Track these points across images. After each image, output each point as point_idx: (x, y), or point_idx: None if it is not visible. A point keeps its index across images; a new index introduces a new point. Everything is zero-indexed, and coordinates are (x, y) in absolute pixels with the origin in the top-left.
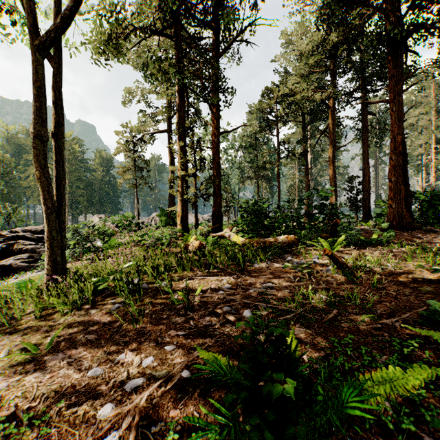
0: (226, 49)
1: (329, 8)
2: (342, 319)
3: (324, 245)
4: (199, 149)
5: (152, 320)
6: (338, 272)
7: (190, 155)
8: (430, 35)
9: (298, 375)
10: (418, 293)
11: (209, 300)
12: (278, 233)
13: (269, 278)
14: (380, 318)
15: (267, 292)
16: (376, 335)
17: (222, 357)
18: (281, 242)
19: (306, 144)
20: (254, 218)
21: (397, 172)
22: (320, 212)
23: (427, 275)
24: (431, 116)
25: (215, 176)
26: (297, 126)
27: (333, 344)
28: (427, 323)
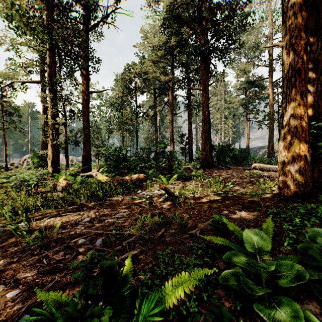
0: (94, 26)
1: (168, 21)
2: (166, 235)
3: (163, 180)
4: (70, 103)
5: (0, 266)
6: (169, 199)
7: (61, 106)
8: (221, 56)
9: (122, 296)
10: (211, 209)
11: (66, 235)
12: (134, 172)
13: (122, 208)
14: (189, 230)
15: (118, 221)
16: (185, 242)
17: (67, 290)
18: (135, 179)
19: (155, 109)
20: (115, 162)
21: (206, 133)
22: (162, 157)
23: (216, 196)
24: (222, 102)
25: (85, 126)
26: (150, 96)
27: (158, 256)
28: (213, 229)
